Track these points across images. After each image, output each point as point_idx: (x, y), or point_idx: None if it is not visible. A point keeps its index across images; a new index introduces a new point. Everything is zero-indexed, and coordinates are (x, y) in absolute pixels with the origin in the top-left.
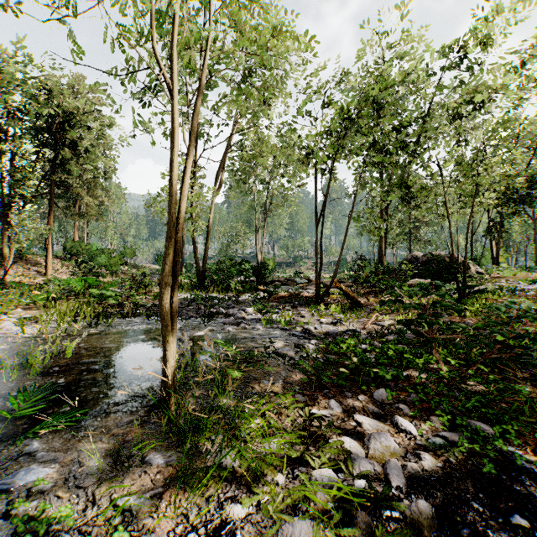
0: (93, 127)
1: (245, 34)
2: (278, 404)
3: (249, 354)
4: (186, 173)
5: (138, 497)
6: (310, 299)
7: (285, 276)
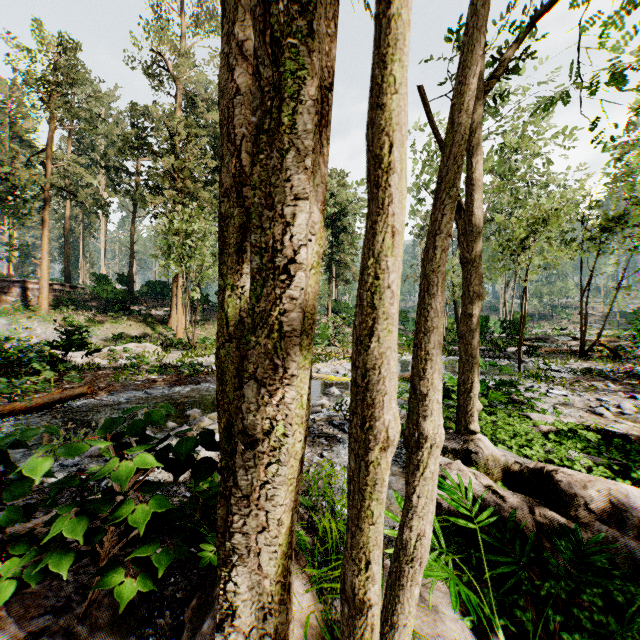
0: (357, 211)
1: (545, 258)
2: (560, 377)
3: (540, 369)
4: (523, 304)
5: (528, 381)
6: (574, 353)
7: (540, 332)
